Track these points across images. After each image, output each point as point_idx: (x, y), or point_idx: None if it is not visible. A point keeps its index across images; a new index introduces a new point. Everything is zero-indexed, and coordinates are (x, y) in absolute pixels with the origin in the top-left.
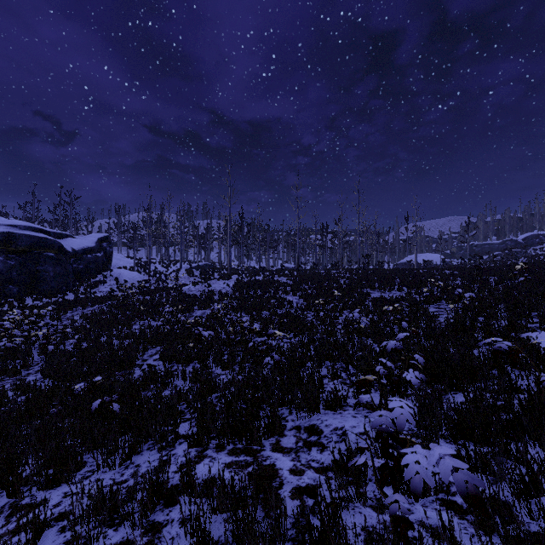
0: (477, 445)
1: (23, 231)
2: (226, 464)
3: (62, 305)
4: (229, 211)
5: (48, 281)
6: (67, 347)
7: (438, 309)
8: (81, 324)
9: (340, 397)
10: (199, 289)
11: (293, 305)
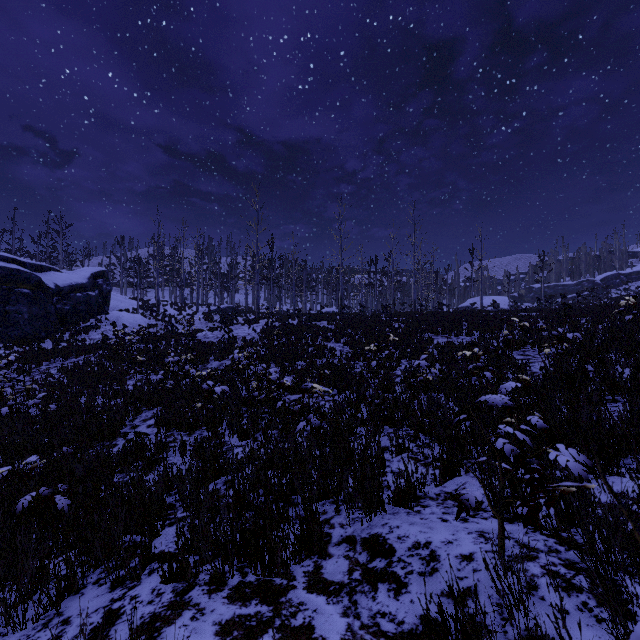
0: None
1: None
2: (222, 626)
3: (36, 355)
4: (256, 241)
5: (22, 325)
6: (33, 410)
7: (524, 356)
8: (57, 379)
9: (414, 483)
10: (218, 336)
11: (336, 353)
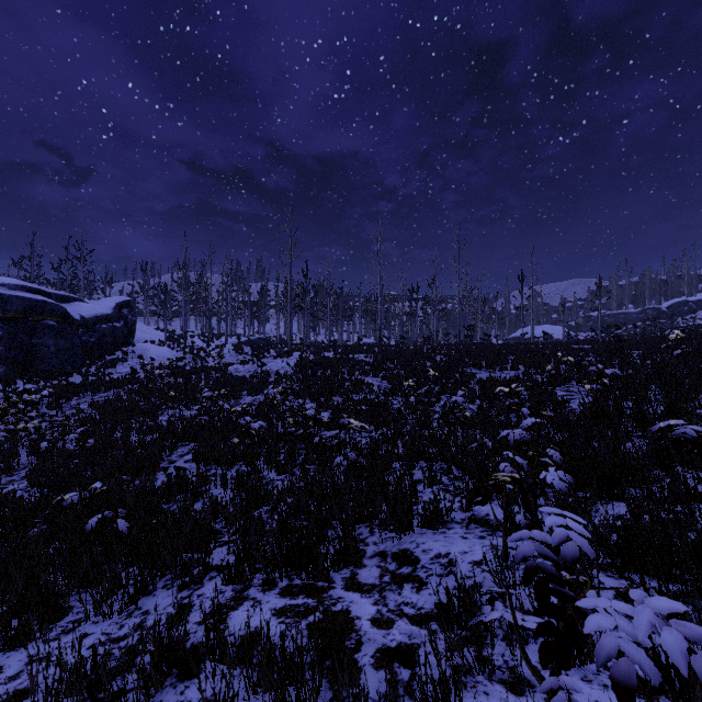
0: (663, 582)
1: (13, 291)
2: (277, 611)
3: (65, 389)
4: (290, 268)
5: (48, 358)
6: (68, 445)
7: (567, 392)
8: (89, 414)
9: (441, 509)
10: (250, 370)
11: (374, 389)
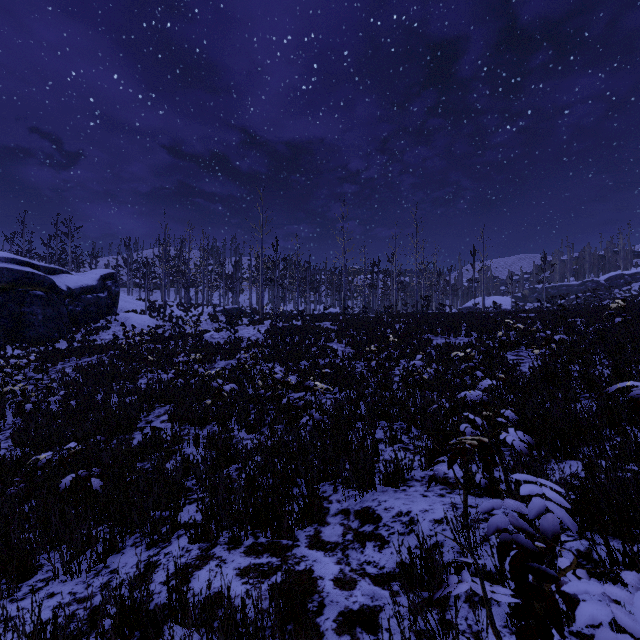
0: (627, 544)
1: (4, 264)
2: (241, 570)
3: (51, 355)
4: (261, 243)
5: (36, 326)
6: (52, 407)
7: (517, 357)
8: (73, 377)
9: (402, 468)
10: (224, 337)
11: (338, 354)
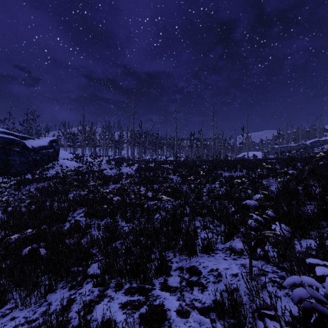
0: None
1: None
2: (122, 304)
3: (23, 181)
4: (133, 124)
5: (15, 166)
6: (23, 209)
7: (268, 182)
8: (34, 193)
9: (211, 243)
10: (114, 172)
11: (173, 181)
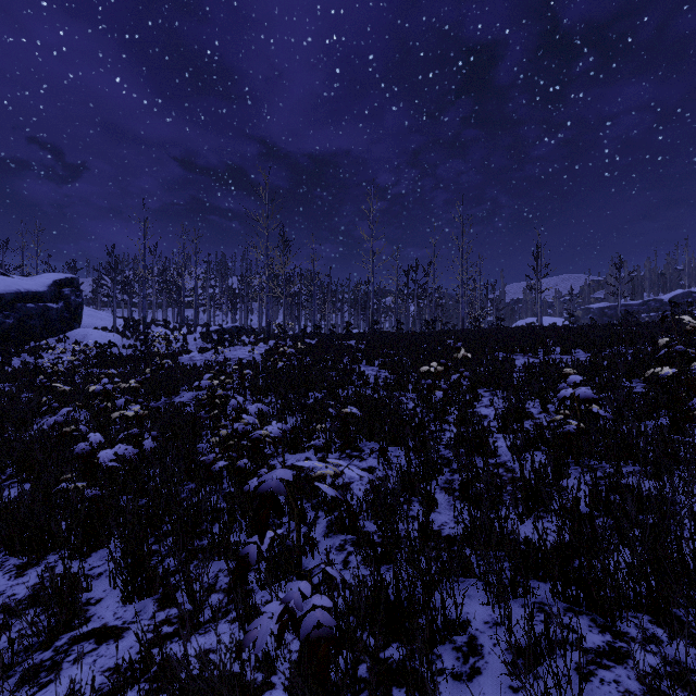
0: None
1: None
2: None
3: None
4: (266, 241)
5: None
6: None
7: None
8: None
9: None
10: (208, 358)
11: (369, 380)
